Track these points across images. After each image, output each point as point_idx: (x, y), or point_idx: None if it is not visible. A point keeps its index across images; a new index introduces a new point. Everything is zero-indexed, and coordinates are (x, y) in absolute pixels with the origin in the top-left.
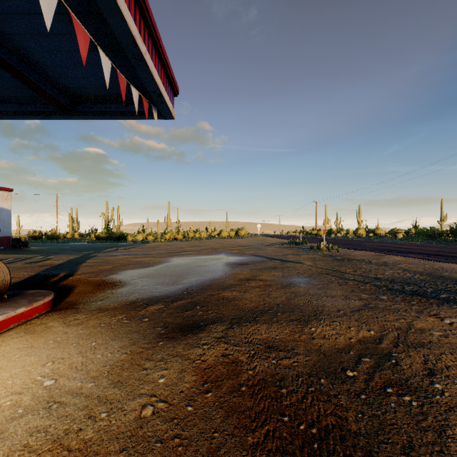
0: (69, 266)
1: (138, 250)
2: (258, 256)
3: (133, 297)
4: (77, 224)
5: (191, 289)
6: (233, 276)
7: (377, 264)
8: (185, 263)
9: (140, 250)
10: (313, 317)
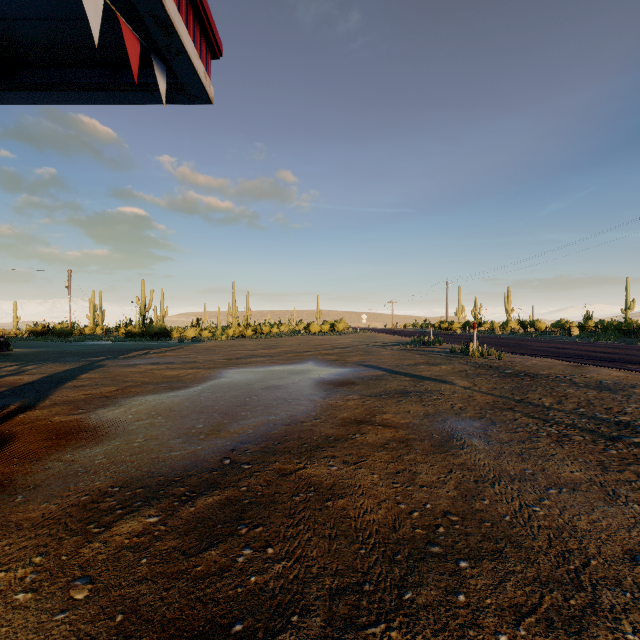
0: (40, 388)
1: (180, 354)
2: (369, 367)
3: (107, 476)
4: (101, 314)
5: (241, 451)
6: (329, 414)
7: (590, 386)
8: (245, 380)
9: (182, 354)
10: (579, 594)
